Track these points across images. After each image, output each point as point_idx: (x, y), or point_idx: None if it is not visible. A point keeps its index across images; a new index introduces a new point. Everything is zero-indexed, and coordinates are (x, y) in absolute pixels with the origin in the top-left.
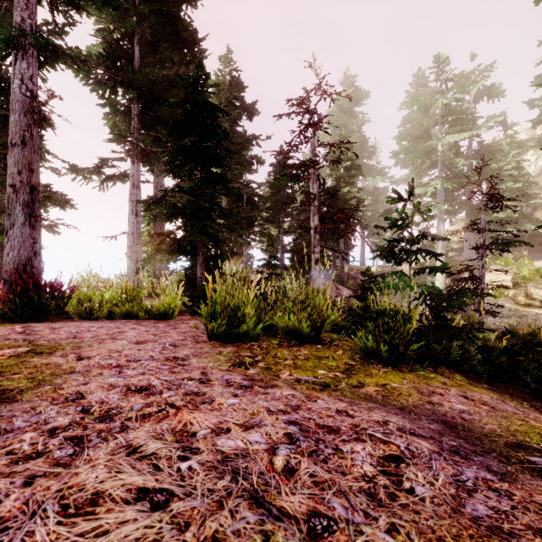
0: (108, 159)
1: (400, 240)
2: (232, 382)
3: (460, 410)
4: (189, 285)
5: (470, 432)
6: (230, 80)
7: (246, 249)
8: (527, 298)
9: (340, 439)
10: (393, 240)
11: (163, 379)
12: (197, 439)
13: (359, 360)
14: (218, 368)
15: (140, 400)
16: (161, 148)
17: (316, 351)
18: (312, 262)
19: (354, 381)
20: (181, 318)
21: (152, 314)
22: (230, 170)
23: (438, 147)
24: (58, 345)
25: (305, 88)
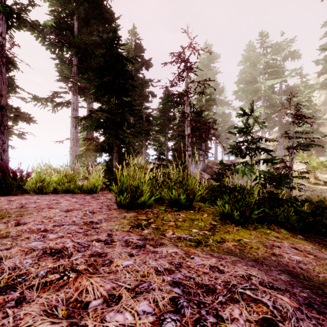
0: (58, 92)
1: (245, 141)
2: (130, 242)
3: (296, 260)
4: (108, 172)
5: (310, 281)
6: (135, 45)
7: (144, 149)
8: (315, 179)
9: (218, 300)
10: (239, 141)
11: (76, 242)
12: (88, 313)
13: (219, 221)
14: (121, 230)
15: (49, 264)
16: (89, 83)
17: (190, 215)
18: (186, 156)
19: (218, 238)
20: (102, 192)
21: (83, 190)
22: (135, 101)
23: (261, 88)
24: (7, 214)
25: (181, 46)
